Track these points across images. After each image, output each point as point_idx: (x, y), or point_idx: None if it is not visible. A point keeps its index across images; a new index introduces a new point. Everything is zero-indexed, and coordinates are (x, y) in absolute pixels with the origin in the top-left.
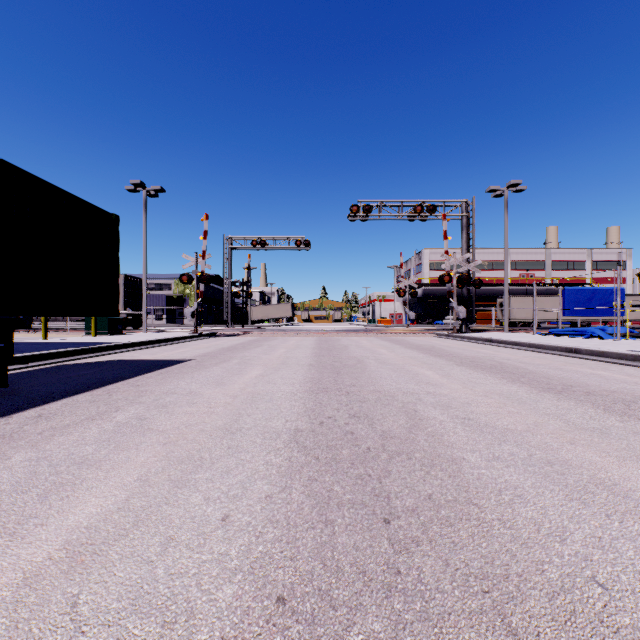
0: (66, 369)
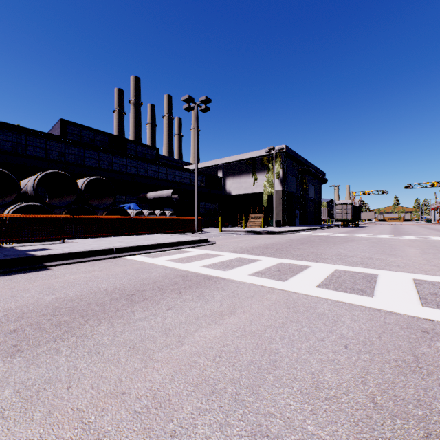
0: None
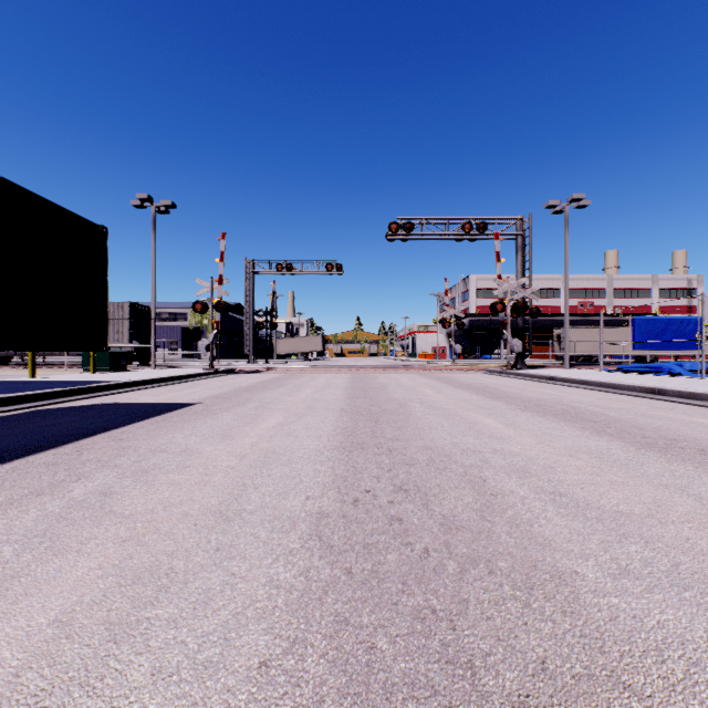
0: (41, 416)
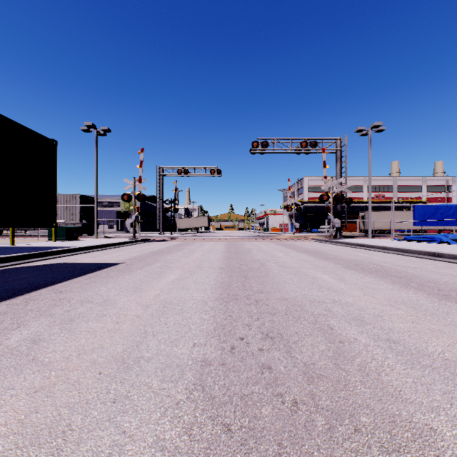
0: (10, 273)
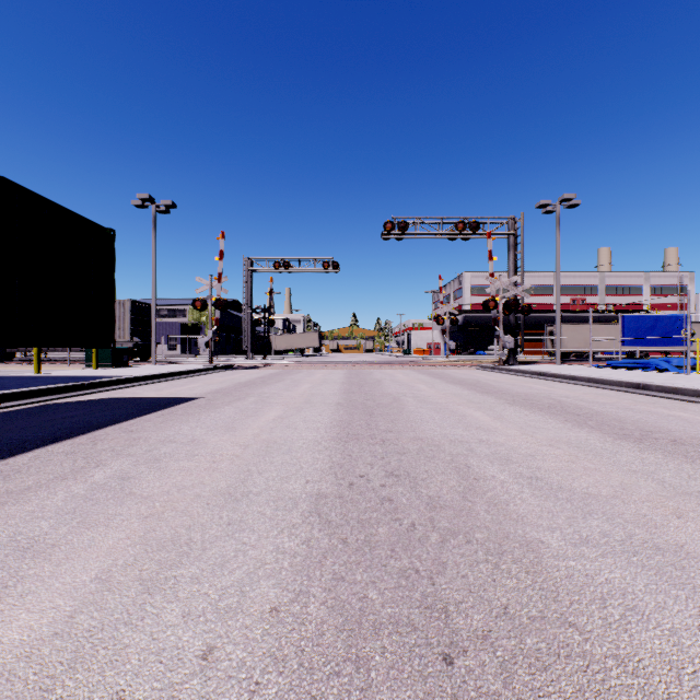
0: (52, 409)
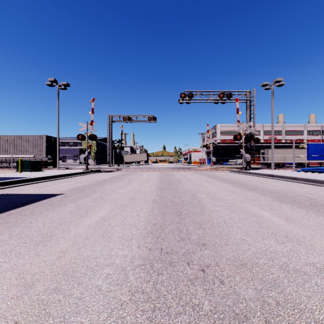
0: None
